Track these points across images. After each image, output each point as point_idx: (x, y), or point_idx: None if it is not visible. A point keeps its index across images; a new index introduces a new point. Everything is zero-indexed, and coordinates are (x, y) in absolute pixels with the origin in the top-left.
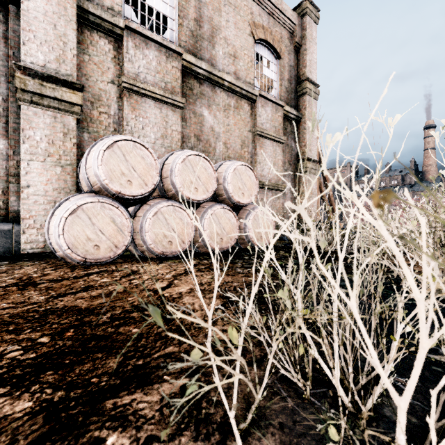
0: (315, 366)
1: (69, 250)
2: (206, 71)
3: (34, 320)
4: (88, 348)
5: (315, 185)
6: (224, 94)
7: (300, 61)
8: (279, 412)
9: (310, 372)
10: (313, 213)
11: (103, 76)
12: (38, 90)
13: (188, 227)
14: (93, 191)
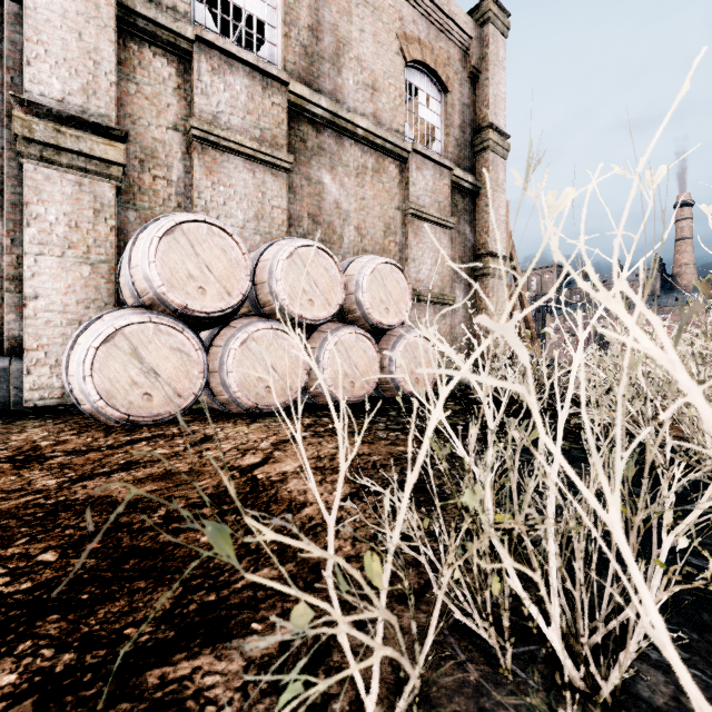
0: (513, 603)
1: (102, 402)
2: (327, 111)
3: (35, 521)
4: (123, 571)
5: (503, 297)
6: (356, 148)
7: (478, 97)
8: (454, 692)
9: (506, 616)
10: (501, 341)
11: (160, 118)
12: (52, 140)
13: (297, 364)
14: (142, 305)
